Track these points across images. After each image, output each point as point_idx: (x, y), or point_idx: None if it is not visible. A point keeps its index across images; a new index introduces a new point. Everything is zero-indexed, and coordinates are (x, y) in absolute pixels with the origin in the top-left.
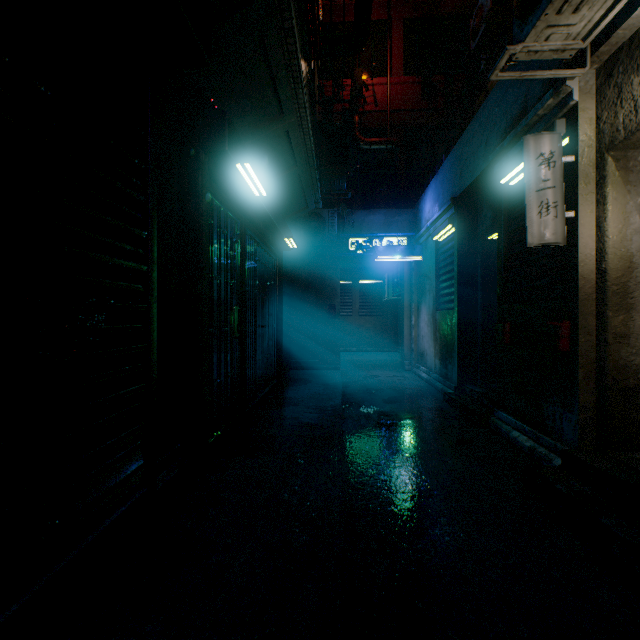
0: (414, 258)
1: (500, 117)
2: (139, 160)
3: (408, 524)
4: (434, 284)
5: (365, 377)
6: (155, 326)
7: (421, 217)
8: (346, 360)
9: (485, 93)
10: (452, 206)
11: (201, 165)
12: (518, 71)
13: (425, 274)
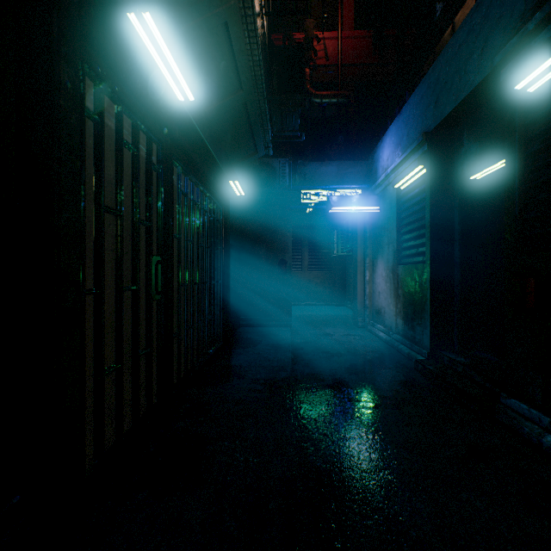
0: (371, 209)
1: (512, 2)
2: None
3: None
4: (395, 236)
5: (318, 336)
6: None
7: (377, 167)
8: (296, 315)
9: None
10: (424, 143)
11: None
12: None
13: (382, 226)
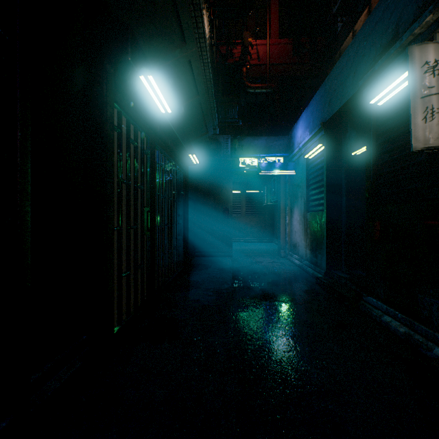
0: (289, 172)
1: (369, 48)
2: (1, 29)
3: (310, 436)
4: (305, 192)
5: (251, 263)
6: (28, 226)
7: (294, 141)
8: (236, 249)
9: (352, 34)
10: (322, 129)
11: (105, 74)
12: (388, 4)
13: (297, 184)
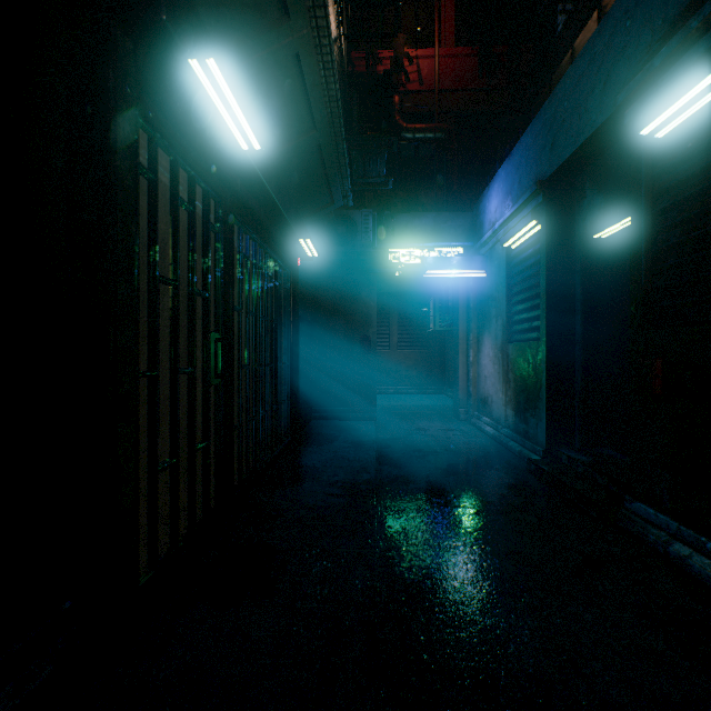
0: (475, 273)
1: (637, 31)
2: None
3: None
4: (504, 307)
5: (410, 431)
6: None
7: (483, 220)
8: (383, 406)
9: (598, 13)
10: (538, 193)
11: (112, 49)
12: None
13: (489, 294)
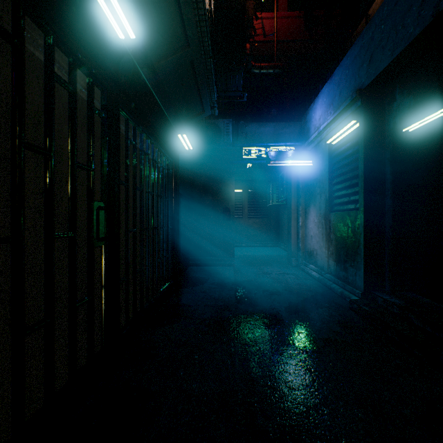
0: (305, 163)
1: None
2: None
3: None
4: (327, 186)
5: (258, 275)
6: None
7: (309, 126)
8: (238, 255)
9: None
10: (357, 99)
11: None
12: None
13: (315, 178)
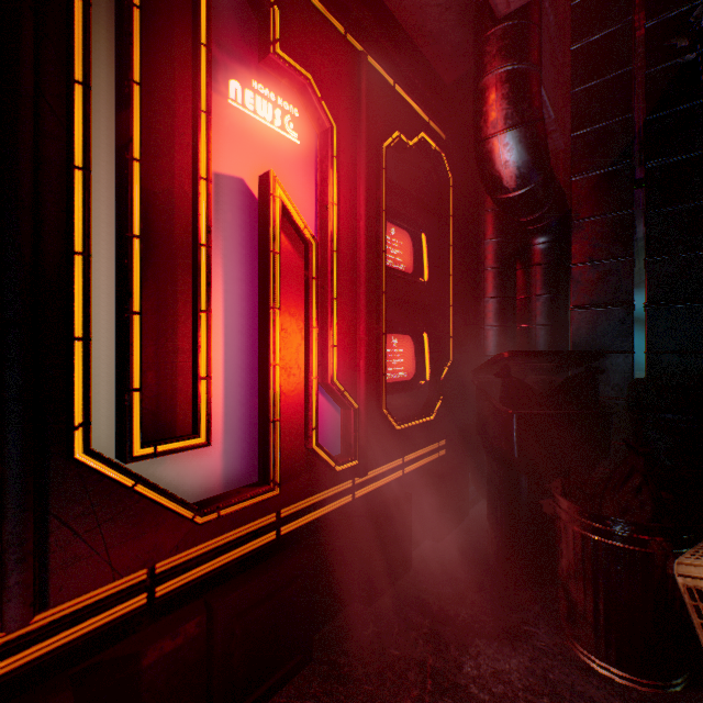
0: None
1: None
2: None
3: None
4: None
5: None
6: None
7: None
8: None
9: None
10: None
11: None
12: None
13: None
